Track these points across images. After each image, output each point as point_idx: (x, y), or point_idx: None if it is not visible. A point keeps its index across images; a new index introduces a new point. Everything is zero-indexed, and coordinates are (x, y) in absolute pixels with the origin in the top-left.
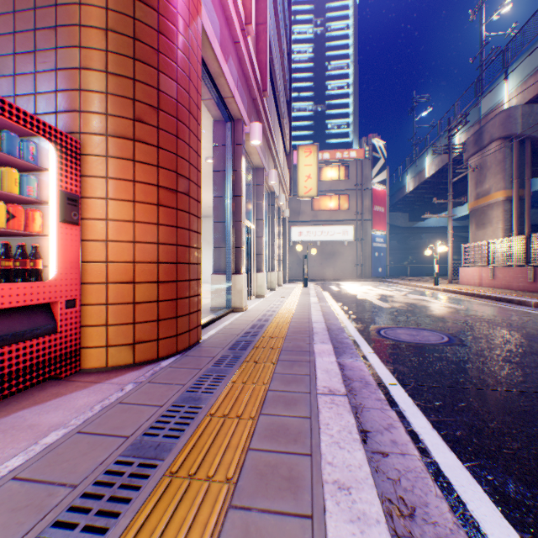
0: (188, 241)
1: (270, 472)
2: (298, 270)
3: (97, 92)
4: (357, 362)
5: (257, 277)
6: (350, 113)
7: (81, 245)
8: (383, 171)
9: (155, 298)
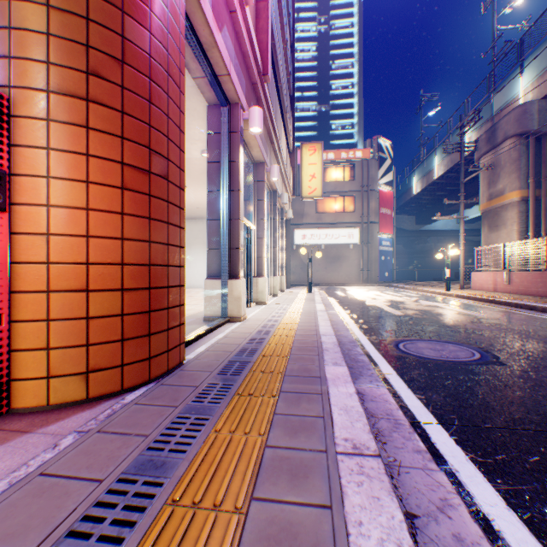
0: (166, 237)
1: None
2: (301, 274)
3: (34, 32)
4: (379, 389)
5: (258, 282)
6: (355, 113)
7: (12, 240)
8: (390, 172)
9: (119, 310)
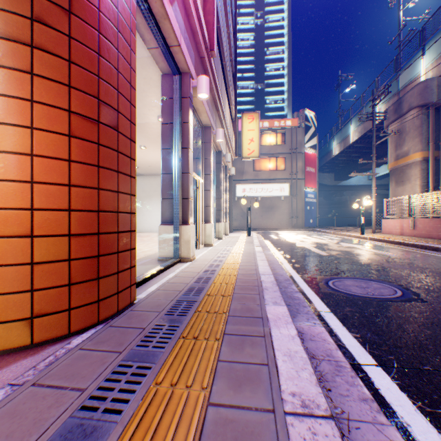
0: (116, 185)
1: None
2: (241, 221)
3: None
4: (316, 327)
5: (206, 228)
6: (285, 90)
7: None
8: (314, 138)
9: (65, 255)
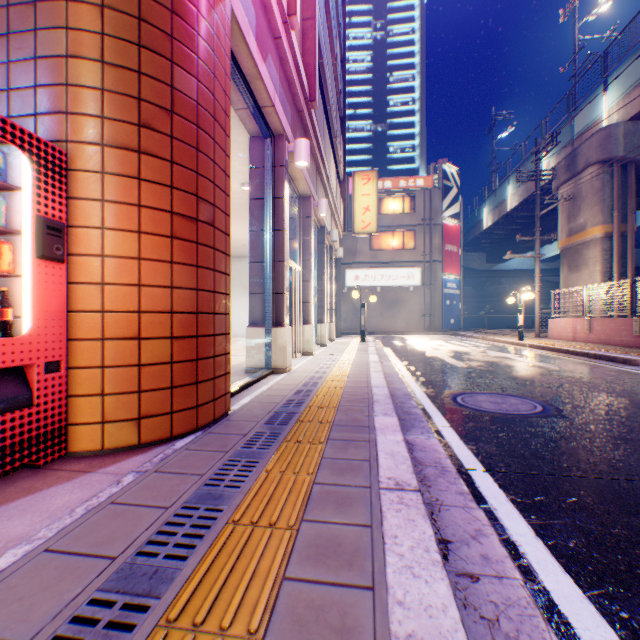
0: (213, 285)
1: (313, 620)
2: (353, 321)
3: (90, 88)
4: (430, 440)
5: (304, 330)
6: (417, 133)
7: (69, 290)
8: (456, 203)
9: (168, 358)
